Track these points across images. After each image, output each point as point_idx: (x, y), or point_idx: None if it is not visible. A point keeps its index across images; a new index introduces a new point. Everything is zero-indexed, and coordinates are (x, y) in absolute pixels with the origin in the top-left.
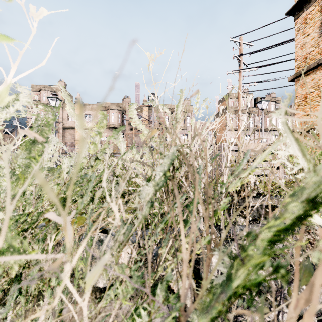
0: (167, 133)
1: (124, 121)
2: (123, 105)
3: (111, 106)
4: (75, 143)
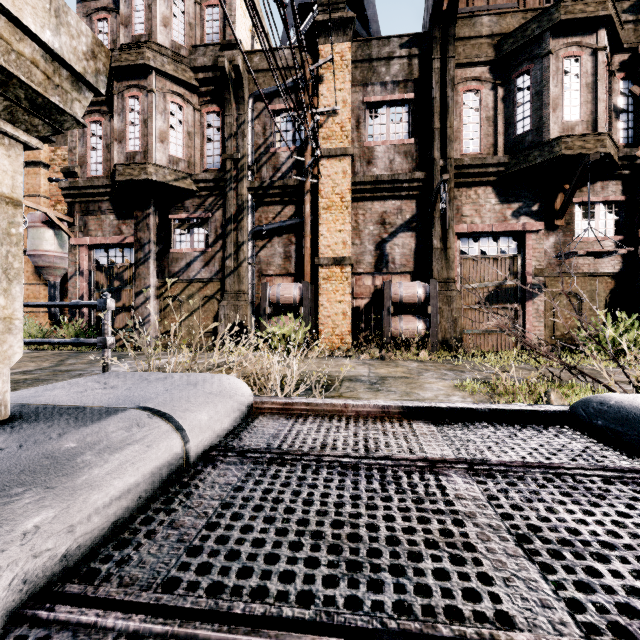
0: None
1: None
2: None
3: None
4: None
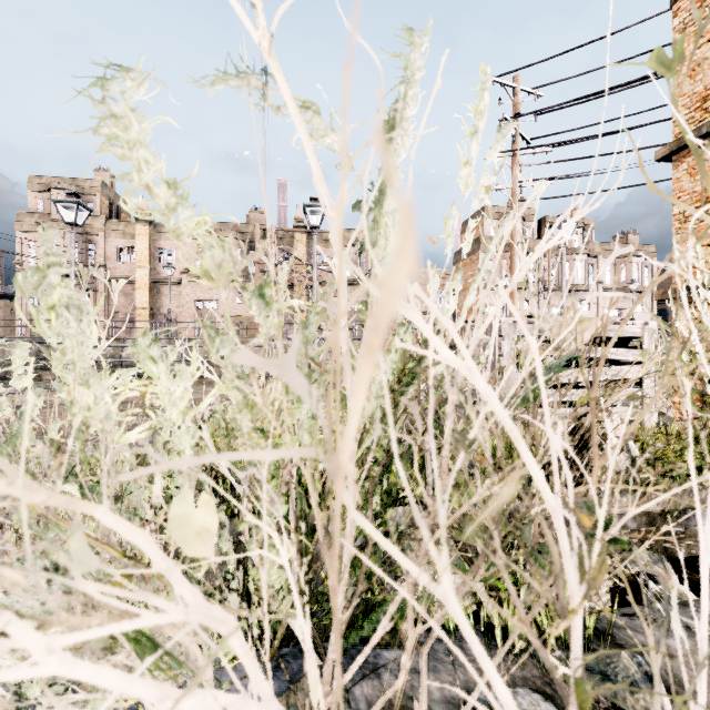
0: (332, 260)
1: (251, 264)
2: (249, 230)
3: (220, 230)
4: (136, 314)
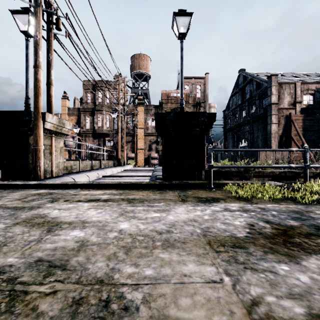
0: None
1: None
2: None
3: None
4: None
